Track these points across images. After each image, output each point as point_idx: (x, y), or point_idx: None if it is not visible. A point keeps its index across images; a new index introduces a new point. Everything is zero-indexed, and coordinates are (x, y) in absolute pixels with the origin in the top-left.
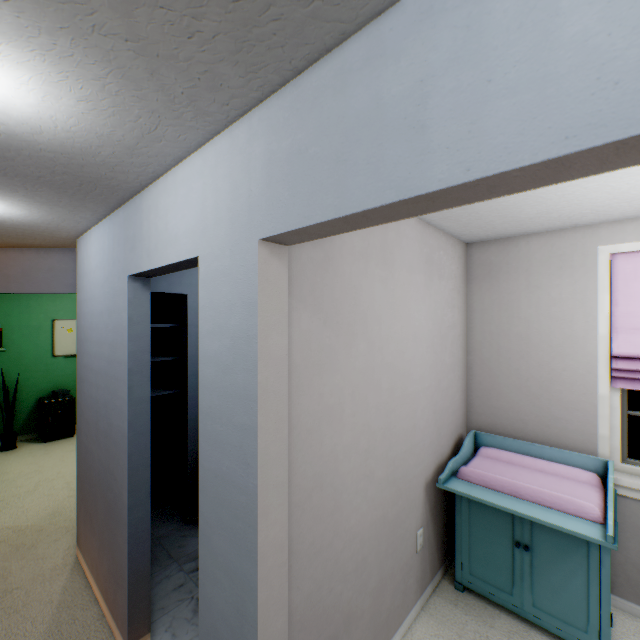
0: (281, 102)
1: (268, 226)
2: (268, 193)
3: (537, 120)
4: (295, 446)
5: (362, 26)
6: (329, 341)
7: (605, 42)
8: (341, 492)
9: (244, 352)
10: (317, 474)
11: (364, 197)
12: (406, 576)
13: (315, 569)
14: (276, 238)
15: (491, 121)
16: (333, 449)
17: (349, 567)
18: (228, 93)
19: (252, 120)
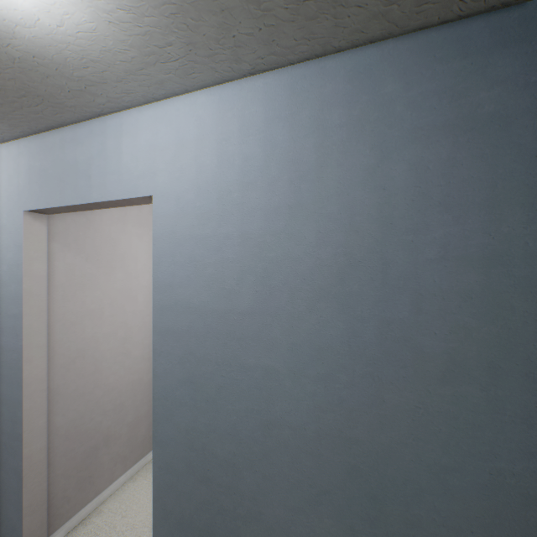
0: (36, 142)
1: (29, 204)
2: (29, 187)
3: (119, 186)
4: (61, 331)
5: (70, 125)
6: (91, 271)
7: (132, 167)
8: (102, 361)
9: (16, 273)
10: (80, 349)
11: (71, 199)
12: None
13: (79, 405)
14: (36, 211)
15: (108, 182)
16: (95, 335)
17: (109, 407)
18: (1, 131)
19: (21, 144)
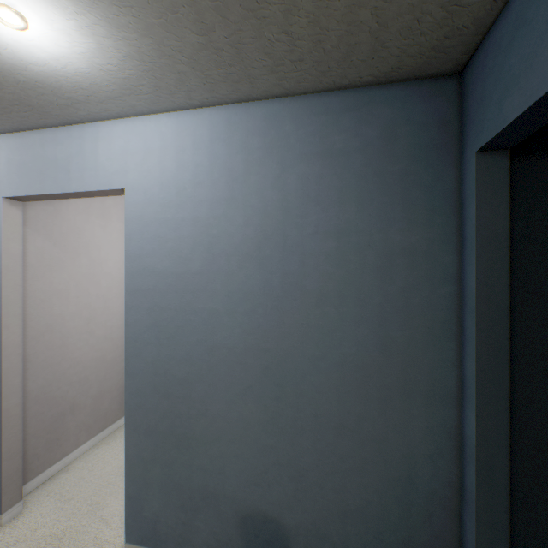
0: (16, 139)
1: (9, 192)
2: (9, 177)
3: (96, 180)
4: (32, 306)
5: (50, 128)
6: (59, 255)
7: (107, 166)
8: (68, 337)
9: None
10: (49, 324)
11: (52, 189)
12: (123, 394)
13: (48, 374)
14: (14, 198)
15: (87, 176)
16: (62, 313)
17: (75, 379)
18: None
19: None
